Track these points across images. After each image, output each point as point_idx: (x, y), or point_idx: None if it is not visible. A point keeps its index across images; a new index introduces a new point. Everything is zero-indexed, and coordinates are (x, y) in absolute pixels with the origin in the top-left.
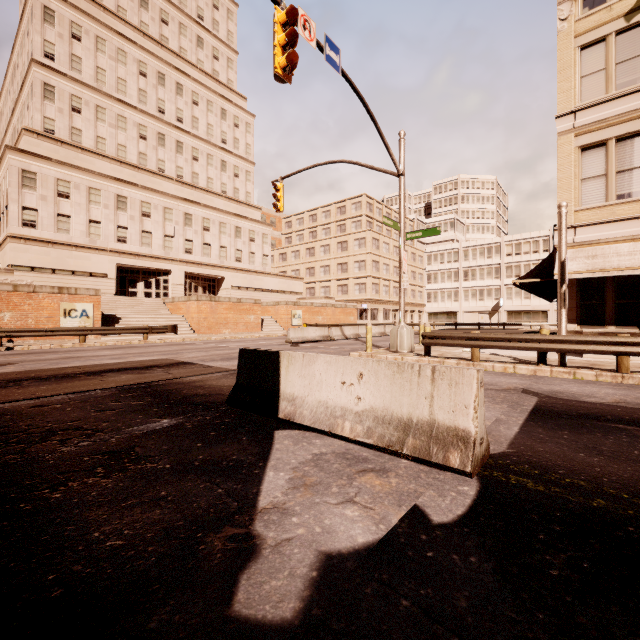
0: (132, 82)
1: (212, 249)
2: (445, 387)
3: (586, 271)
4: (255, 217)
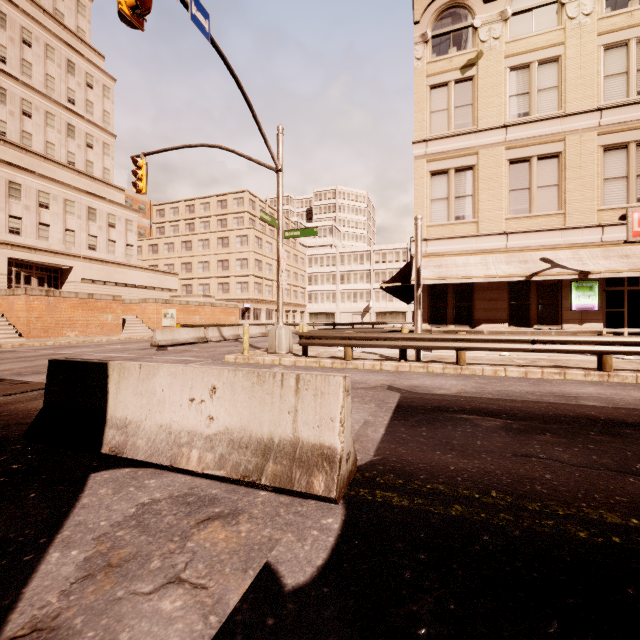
0: None
1: (53, 231)
2: (310, 398)
3: (435, 278)
4: (116, 199)
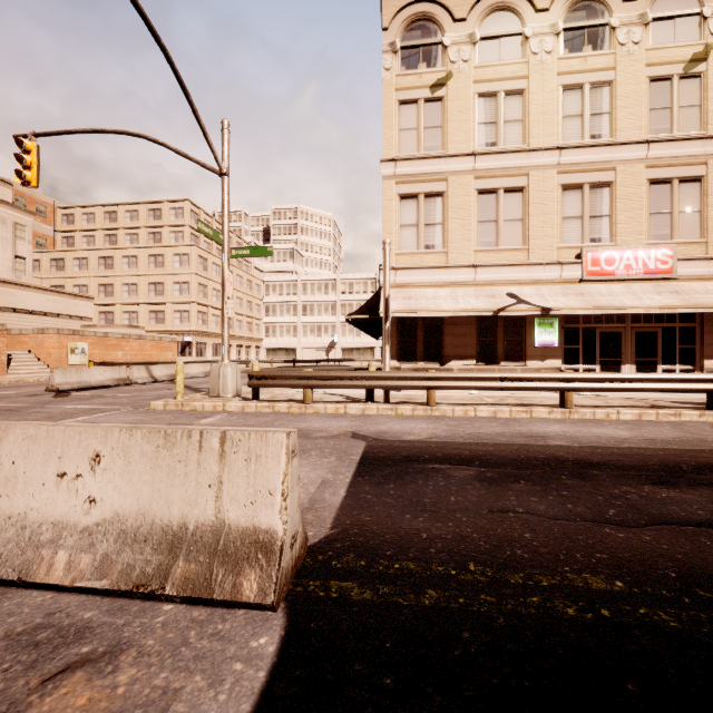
0: None
1: None
2: (241, 465)
3: (404, 311)
4: None
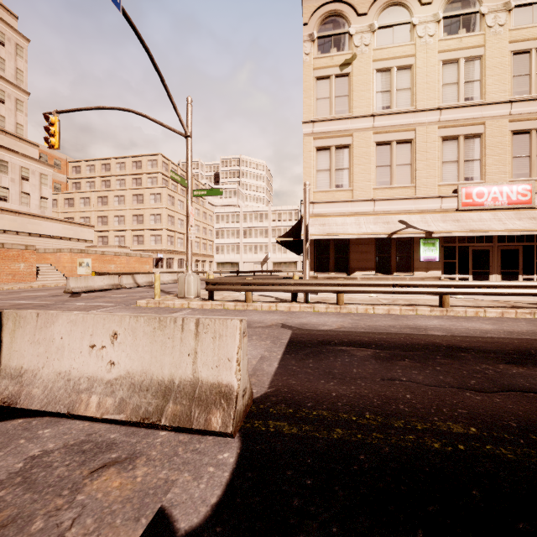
0: None
1: None
2: (209, 341)
3: (320, 234)
4: (30, 153)
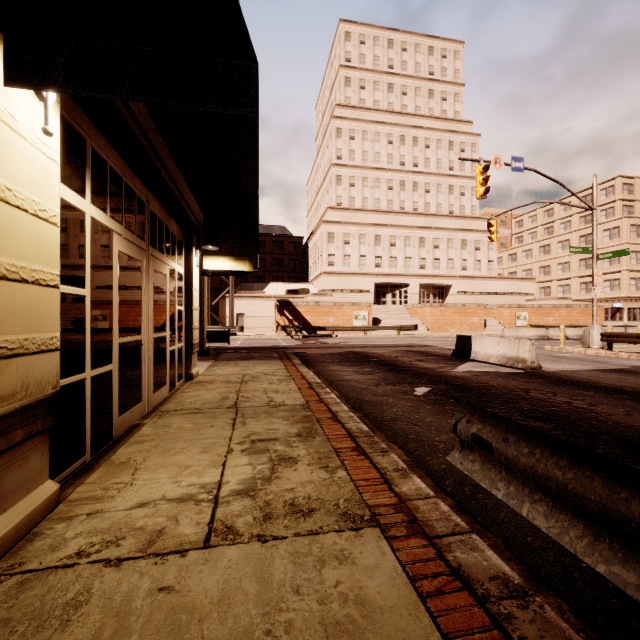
0: (383, 152)
1: (441, 262)
2: (521, 346)
3: None
4: (480, 227)
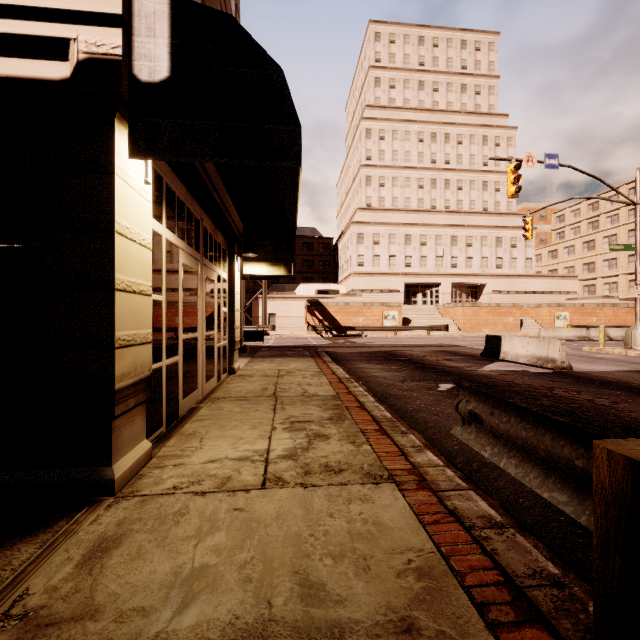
0: (414, 150)
1: (474, 261)
2: (551, 346)
3: None
4: (517, 224)
